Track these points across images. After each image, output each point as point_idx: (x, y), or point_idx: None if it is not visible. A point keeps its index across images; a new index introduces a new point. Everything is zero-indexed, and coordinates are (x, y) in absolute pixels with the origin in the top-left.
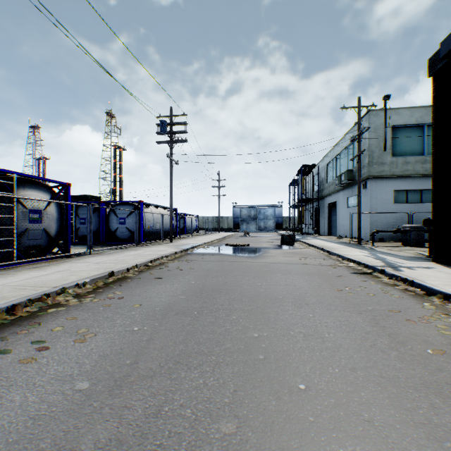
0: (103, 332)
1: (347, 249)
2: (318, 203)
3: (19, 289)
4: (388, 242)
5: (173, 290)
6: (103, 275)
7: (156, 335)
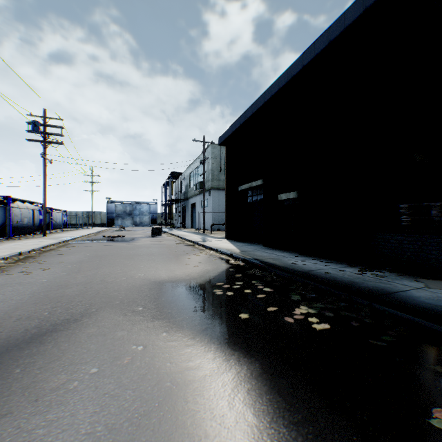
0: (53, 268)
1: (193, 235)
2: (184, 203)
3: None
4: (221, 231)
5: (77, 257)
6: (16, 254)
7: (83, 266)
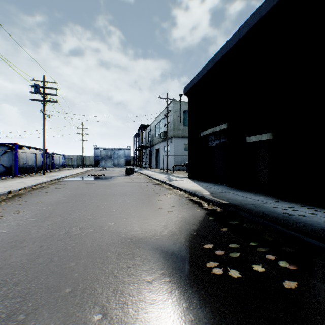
0: (27, 210)
1: (159, 174)
2: (150, 148)
3: None
4: (181, 171)
5: (58, 196)
6: (5, 193)
7: (57, 208)
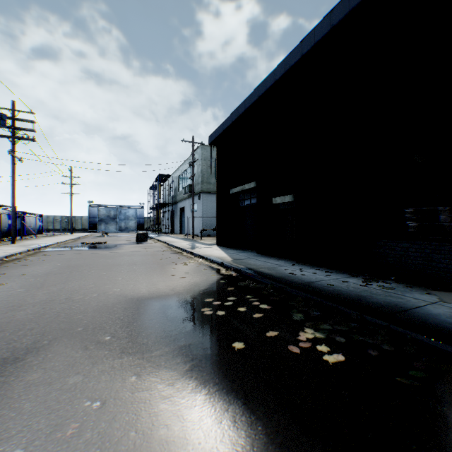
0: (11, 283)
1: (182, 241)
2: (172, 207)
3: None
4: (211, 236)
5: (45, 268)
6: None
7: (49, 279)
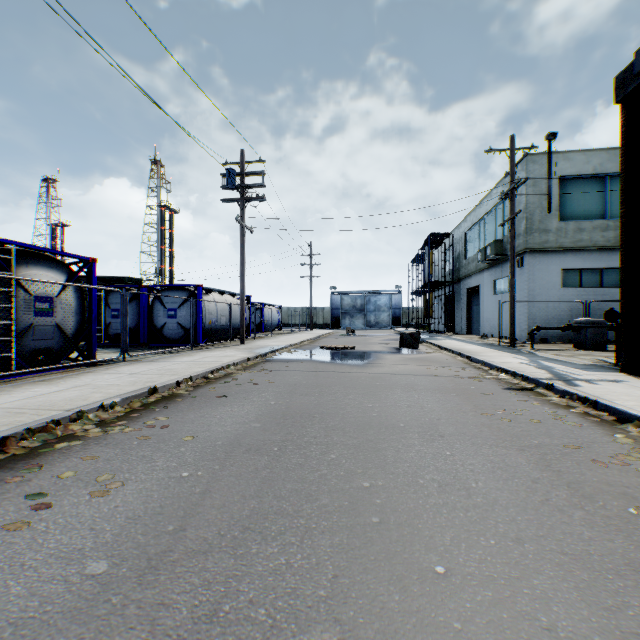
0: (135, 479)
1: (496, 353)
2: (452, 288)
3: (15, 413)
4: (554, 343)
5: (242, 415)
6: (140, 392)
7: (216, 485)
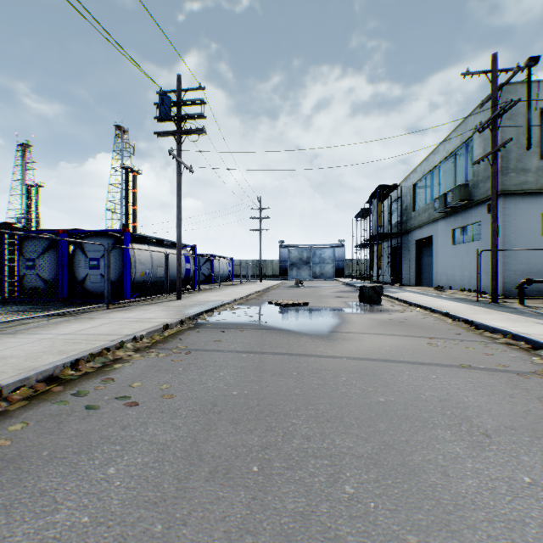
0: None
1: (498, 315)
2: (400, 239)
3: None
4: None
5: None
6: None
7: None
